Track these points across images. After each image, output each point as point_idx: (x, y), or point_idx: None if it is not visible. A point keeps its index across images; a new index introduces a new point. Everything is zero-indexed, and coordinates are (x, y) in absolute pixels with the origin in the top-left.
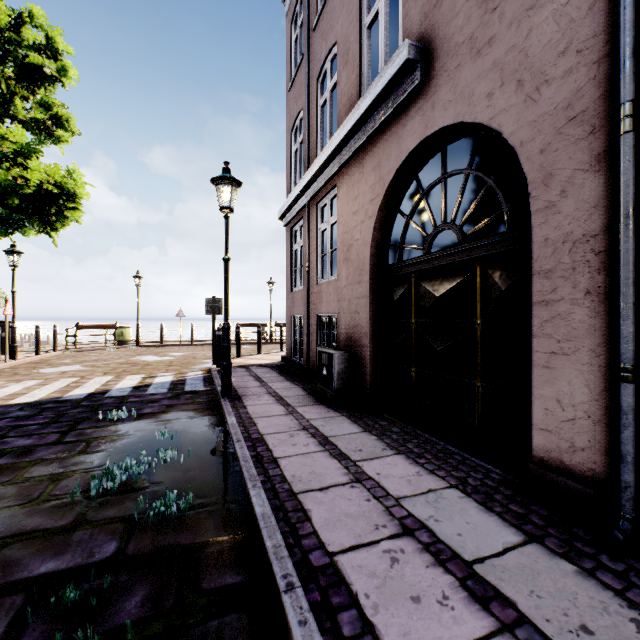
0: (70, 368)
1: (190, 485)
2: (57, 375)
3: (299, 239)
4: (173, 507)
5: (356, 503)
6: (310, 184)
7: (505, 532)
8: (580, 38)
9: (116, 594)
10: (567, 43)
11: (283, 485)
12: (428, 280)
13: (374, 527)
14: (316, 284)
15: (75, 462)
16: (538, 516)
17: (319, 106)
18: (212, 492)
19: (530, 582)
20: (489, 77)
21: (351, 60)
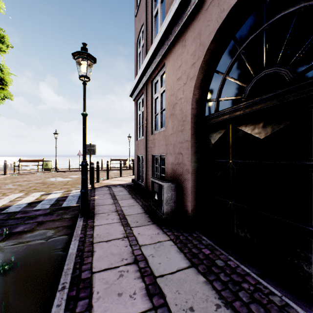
0: (3, 187)
1: None
2: None
3: (141, 107)
4: None
5: None
6: (147, 68)
7: None
8: None
9: None
10: None
11: None
12: (247, 124)
13: None
14: (151, 134)
15: None
16: None
17: (153, 16)
18: None
19: None
20: None
21: None
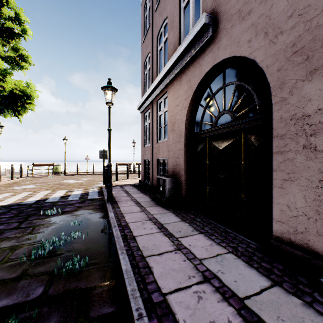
0: (28, 186)
1: (87, 252)
2: (21, 190)
3: (148, 119)
4: (76, 265)
5: (178, 262)
6: (153, 91)
7: (260, 279)
8: (300, 8)
9: (40, 320)
10: (293, 11)
11: (138, 252)
12: (215, 140)
13: (188, 277)
14: (157, 143)
15: (25, 239)
16: (278, 269)
17: (158, 50)
18: (99, 256)
19: (277, 311)
20: (249, 31)
21: (175, 26)
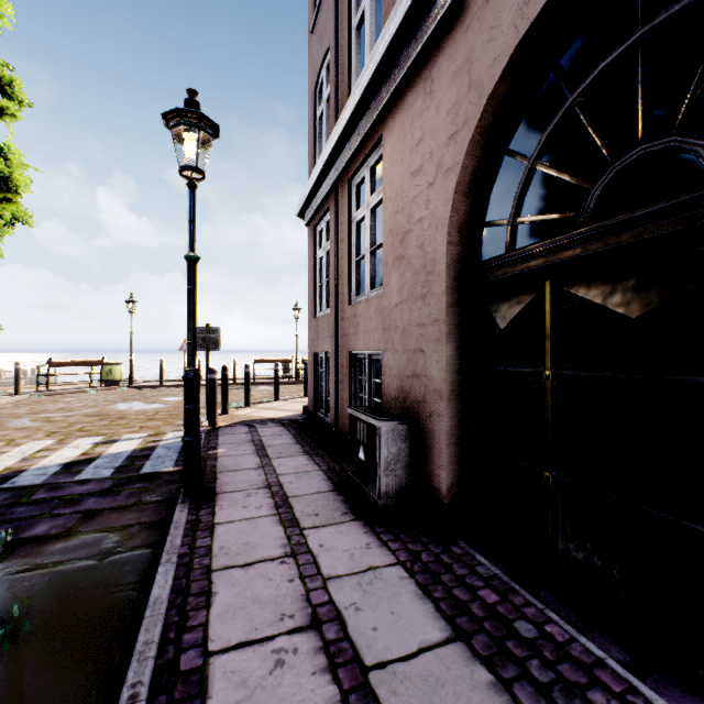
0: (11, 424)
1: None
2: None
3: (325, 241)
4: None
5: None
6: (339, 149)
7: None
8: None
9: None
10: None
11: None
12: (594, 282)
13: None
14: (349, 304)
15: None
16: None
17: (353, 28)
18: None
19: None
20: None
21: None
